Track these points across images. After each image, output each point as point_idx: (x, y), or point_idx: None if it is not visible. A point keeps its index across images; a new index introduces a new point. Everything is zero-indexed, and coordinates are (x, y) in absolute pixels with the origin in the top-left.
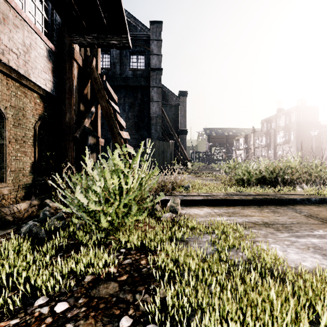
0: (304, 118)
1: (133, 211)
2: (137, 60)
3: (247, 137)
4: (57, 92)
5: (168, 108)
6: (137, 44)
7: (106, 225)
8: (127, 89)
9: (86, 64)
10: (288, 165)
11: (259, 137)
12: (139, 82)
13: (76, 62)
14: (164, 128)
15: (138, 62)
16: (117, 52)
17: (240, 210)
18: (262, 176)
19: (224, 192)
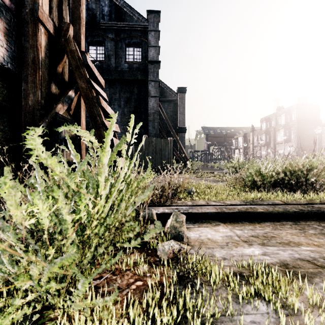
0: (305, 116)
1: (81, 290)
2: (133, 52)
3: (246, 136)
4: (15, 64)
5: (167, 104)
6: (133, 35)
7: (21, 314)
8: (123, 83)
9: (60, 32)
10: (309, 164)
11: (259, 135)
12: (136, 76)
13: (44, 26)
14: (162, 126)
15: (135, 54)
16: (112, 44)
17: (273, 231)
18: (280, 178)
19: (240, 201)
